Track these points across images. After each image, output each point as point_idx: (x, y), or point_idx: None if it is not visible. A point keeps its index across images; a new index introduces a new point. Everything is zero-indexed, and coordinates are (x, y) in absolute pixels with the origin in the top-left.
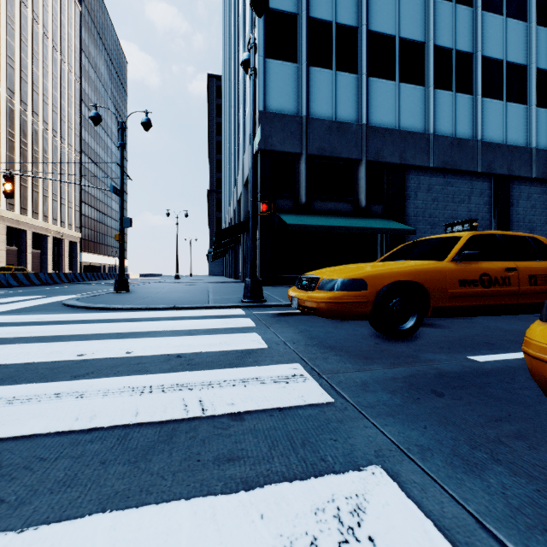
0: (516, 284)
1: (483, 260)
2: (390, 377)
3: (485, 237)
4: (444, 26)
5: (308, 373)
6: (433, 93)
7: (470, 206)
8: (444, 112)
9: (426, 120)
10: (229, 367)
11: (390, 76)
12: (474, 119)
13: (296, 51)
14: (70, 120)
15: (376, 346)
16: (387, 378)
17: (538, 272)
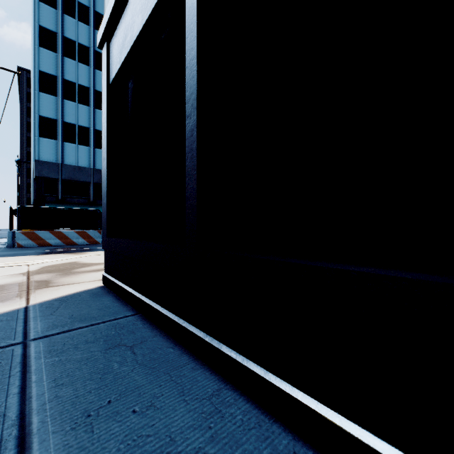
0: None
1: None
2: None
3: None
4: None
5: None
6: None
7: None
8: None
9: None
10: None
11: None
12: None
13: (56, 135)
14: None
15: None
16: None
17: None
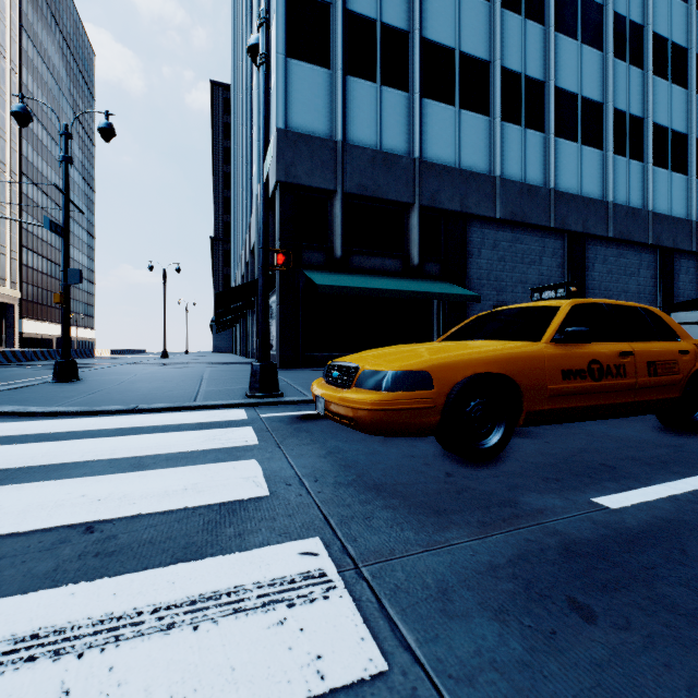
0: (633, 374)
1: (590, 340)
2: (485, 564)
3: (590, 307)
4: (513, 45)
5: (335, 563)
6: (500, 126)
7: (541, 268)
8: (513, 151)
9: (492, 160)
10: (181, 559)
11: (448, 99)
12: (546, 162)
13: (328, 53)
14: (2, 127)
15: (448, 481)
16: (481, 567)
17: (658, 357)
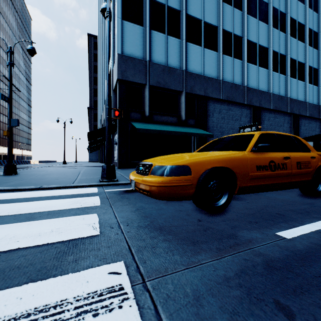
0: (290, 168)
1: (269, 151)
2: (222, 277)
3: (269, 135)
4: (228, 19)
5: (130, 279)
6: (222, 56)
7: (241, 122)
8: (228, 68)
9: (218, 72)
10: (33, 279)
11: (198, 43)
12: (243, 74)
13: (142, 19)
14: None
15: (199, 224)
16: (220, 279)
17: (301, 159)
